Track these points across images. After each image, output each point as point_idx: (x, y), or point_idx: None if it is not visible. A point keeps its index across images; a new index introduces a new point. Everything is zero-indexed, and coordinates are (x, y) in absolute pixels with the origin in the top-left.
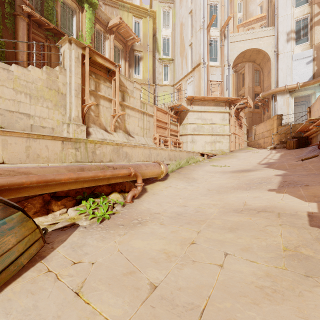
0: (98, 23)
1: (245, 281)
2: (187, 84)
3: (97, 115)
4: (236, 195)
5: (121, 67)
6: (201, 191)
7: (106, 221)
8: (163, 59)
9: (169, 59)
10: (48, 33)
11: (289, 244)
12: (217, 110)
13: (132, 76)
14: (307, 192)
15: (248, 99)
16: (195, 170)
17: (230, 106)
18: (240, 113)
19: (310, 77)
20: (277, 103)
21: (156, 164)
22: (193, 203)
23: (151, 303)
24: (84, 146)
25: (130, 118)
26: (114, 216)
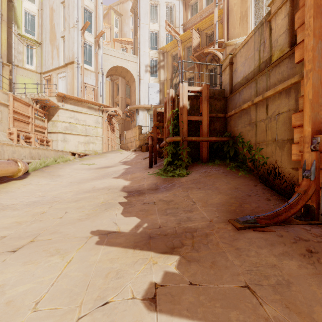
0: None
1: (73, 219)
2: (59, 77)
3: None
4: (90, 183)
5: None
6: (64, 184)
7: None
8: (25, 37)
9: (35, 41)
10: None
11: (105, 200)
12: (91, 113)
13: None
14: (131, 176)
15: (117, 109)
16: (62, 168)
17: (103, 112)
18: (112, 119)
19: (158, 103)
20: (140, 116)
21: (12, 161)
22: (53, 193)
23: (1, 242)
24: None
25: None
26: None
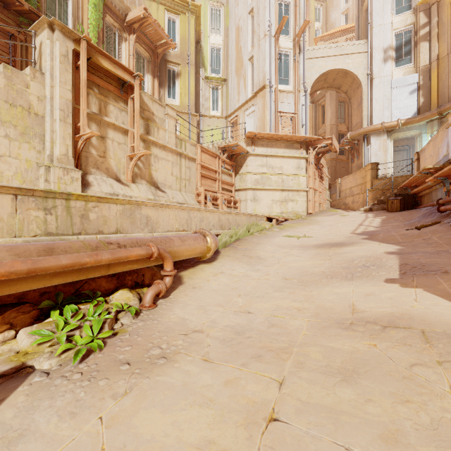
0: (110, 14)
1: None
2: (246, 116)
3: (102, 155)
4: (333, 290)
5: (147, 86)
6: (273, 281)
7: (95, 354)
8: (211, 79)
9: (220, 79)
10: (21, 19)
11: None
12: (290, 155)
13: (165, 101)
14: None
15: (333, 139)
16: (260, 244)
17: (308, 149)
18: (320, 160)
19: (415, 112)
20: (371, 147)
21: (199, 235)
22: (263, 306)
23: None
24: (63, 205)
25: (158, 162)
26: (114, 341)
